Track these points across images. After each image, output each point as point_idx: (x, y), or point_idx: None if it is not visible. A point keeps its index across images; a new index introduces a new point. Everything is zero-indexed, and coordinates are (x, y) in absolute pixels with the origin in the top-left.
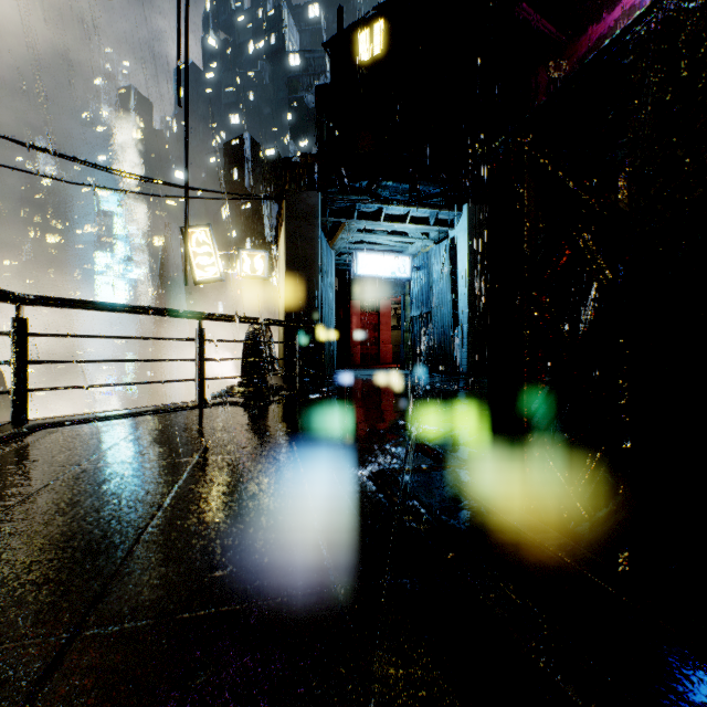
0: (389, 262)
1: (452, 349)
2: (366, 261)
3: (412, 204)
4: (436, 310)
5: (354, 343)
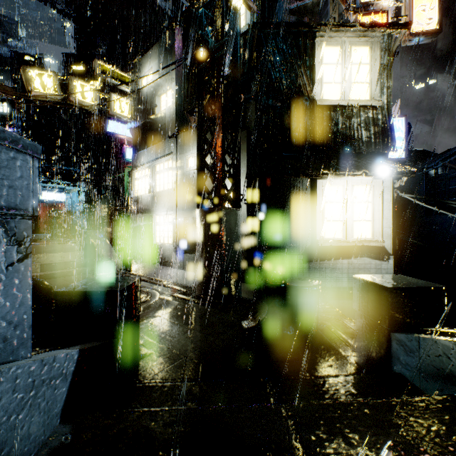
0: (55, 195)
1: (78, 226)
2: (44, 194)
3: (62, 180)
4: (74, 213)
5: (40, 222)
